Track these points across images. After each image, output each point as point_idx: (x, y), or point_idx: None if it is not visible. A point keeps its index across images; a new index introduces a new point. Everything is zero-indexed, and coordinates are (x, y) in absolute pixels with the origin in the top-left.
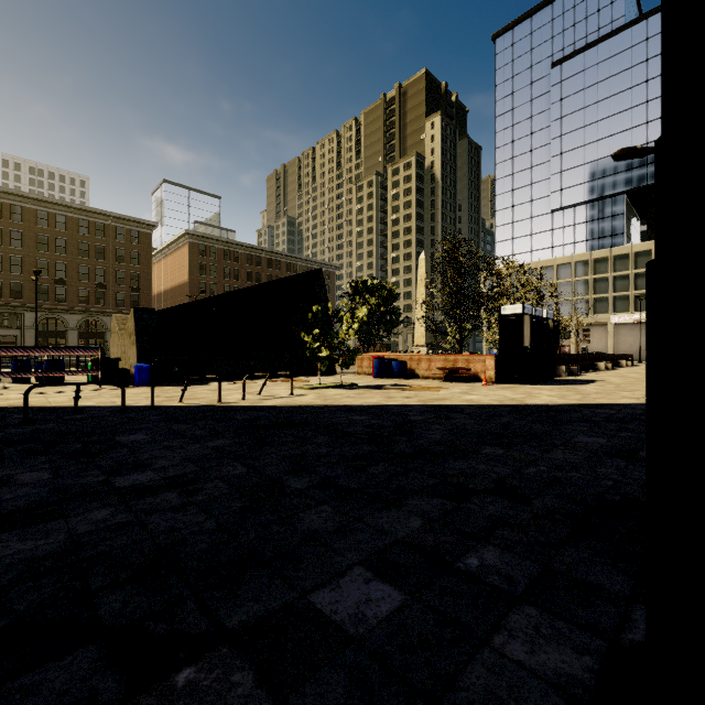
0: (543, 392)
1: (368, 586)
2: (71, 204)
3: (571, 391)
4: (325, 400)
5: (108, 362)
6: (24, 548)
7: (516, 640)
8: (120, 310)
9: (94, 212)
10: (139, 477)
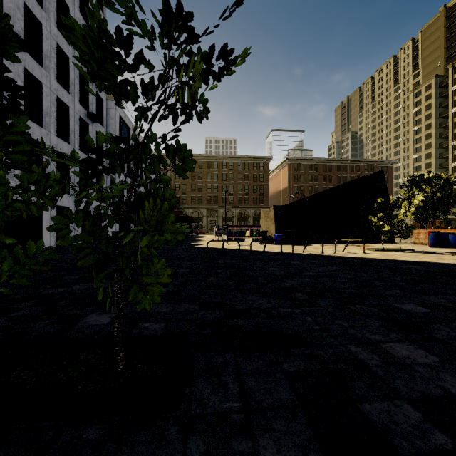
0: None
1: (416, 307)
2: (234, 156)
3: None
4: (388, 257)
5: (263, 233)
6: (293, 282)
7: None
8: (255, 205)
9: (243, 157)
10: (310, 273)
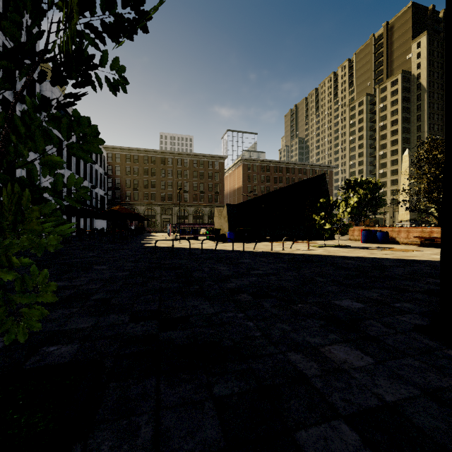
0: None
1: (352, 302)
2: (190, 153)
3: None
4: (329, 253)
5: (216, 231)
6: (240, 282)
7: (405, 317)
8: (210, 204)
9: (199, 155)
10: (258, 272)
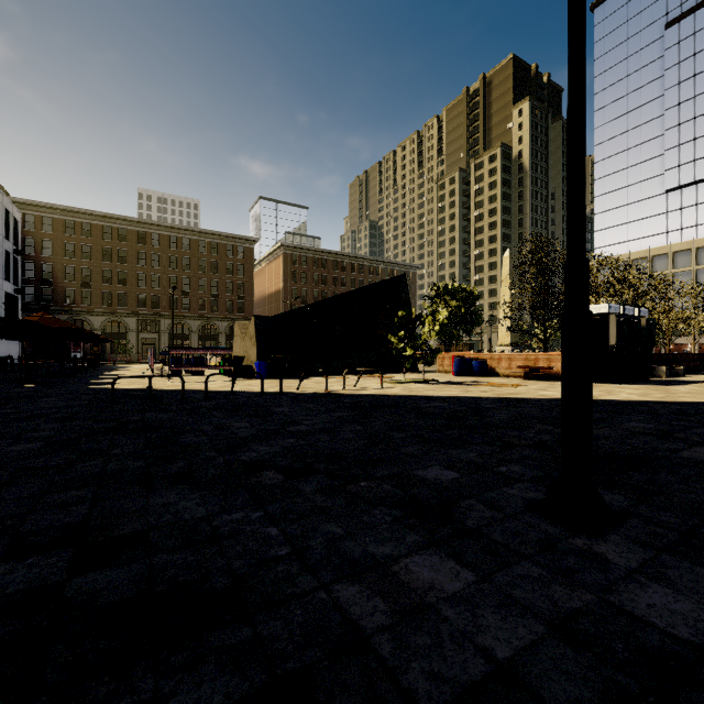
0: (625, 391)
1: (442, 471)
2: (193, 228)
3: (658, 390)
4: (410, 391)
5: (236, 360)
6: (266, 449)
7: (514, 489)
8: (229, 315)
9: (210, 233)
10: (300, 428)
